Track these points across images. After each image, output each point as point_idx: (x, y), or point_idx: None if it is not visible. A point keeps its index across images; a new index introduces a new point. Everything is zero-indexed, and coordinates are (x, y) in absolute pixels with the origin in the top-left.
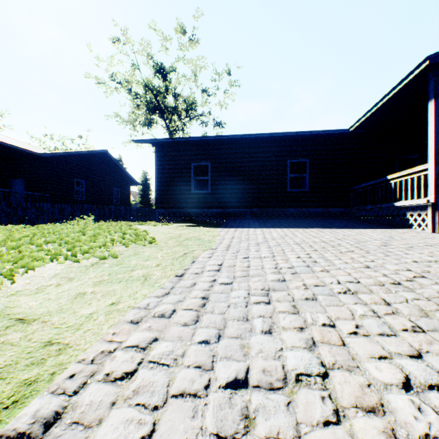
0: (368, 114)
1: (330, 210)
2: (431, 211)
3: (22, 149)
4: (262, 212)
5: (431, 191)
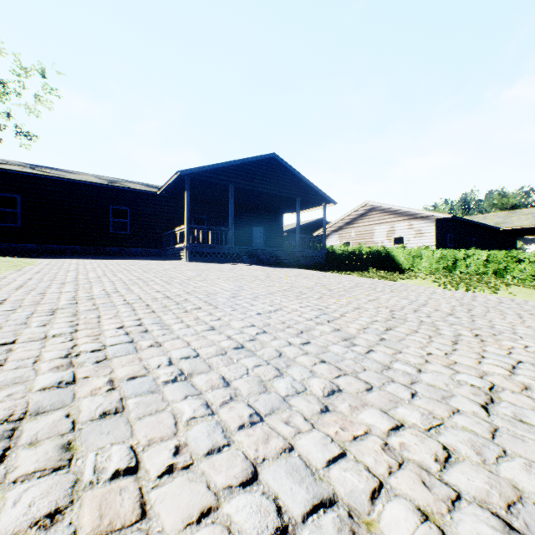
0: (165, 187)
1: (147, 250)
2: (186, 250)
3: None
4: (85, 249)
5: (186, 239)
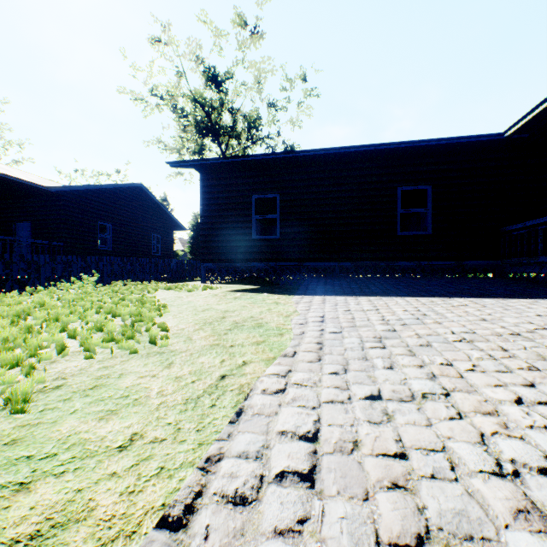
0: None
1: (466, 263)
2: None
3: (21, 181)
4: (357, 267)
5: None
